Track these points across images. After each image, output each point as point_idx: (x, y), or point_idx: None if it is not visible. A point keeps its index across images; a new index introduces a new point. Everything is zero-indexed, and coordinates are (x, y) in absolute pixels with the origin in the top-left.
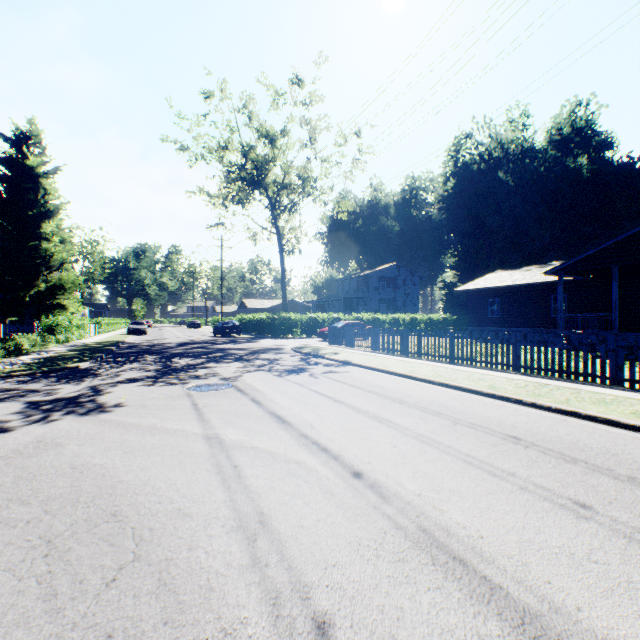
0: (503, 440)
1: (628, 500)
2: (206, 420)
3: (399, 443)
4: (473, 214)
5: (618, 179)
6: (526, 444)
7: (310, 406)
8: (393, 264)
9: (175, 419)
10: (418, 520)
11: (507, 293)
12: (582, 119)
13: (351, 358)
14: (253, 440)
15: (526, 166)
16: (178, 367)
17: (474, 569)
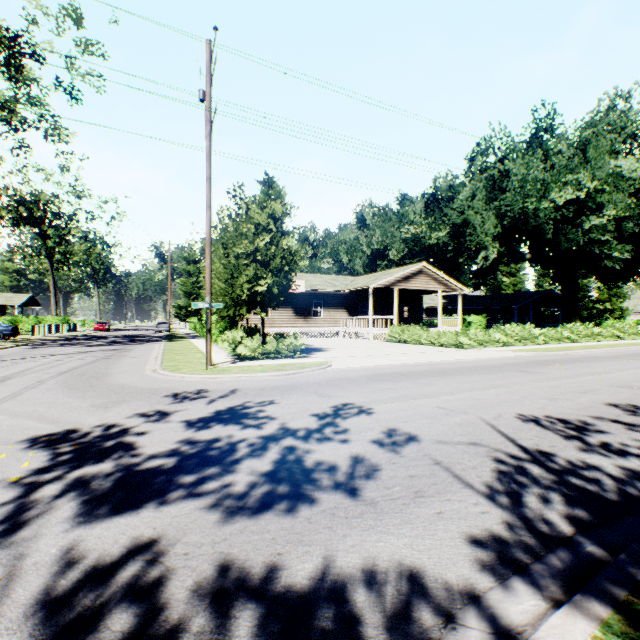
0: None
1: None
2: None
3: None
4: None
5: None
6: None
7: None
8: None
9: None
10: None
11: None
12: None
13: None
14: None
15: None
16: None
17: None
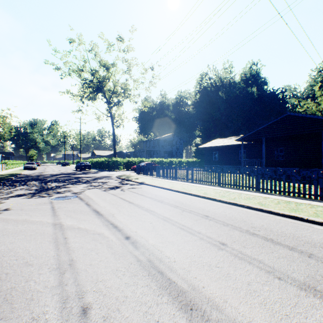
0: (201, 217)
1: (242, 240)
2: (57, 215)
3: (153, 221)
4: (208, 111)
5: (268, 99)
6: (210, 219)
7: (116, 205)
8: (171, 134)
9: (39, 215)
10: (149, 256)
11: (221, 149)
12: (254, 71)
13: (145, 181)
14: (79, 224)
15: (231, 90)
16: (49, 187)
17: (166, 275)
